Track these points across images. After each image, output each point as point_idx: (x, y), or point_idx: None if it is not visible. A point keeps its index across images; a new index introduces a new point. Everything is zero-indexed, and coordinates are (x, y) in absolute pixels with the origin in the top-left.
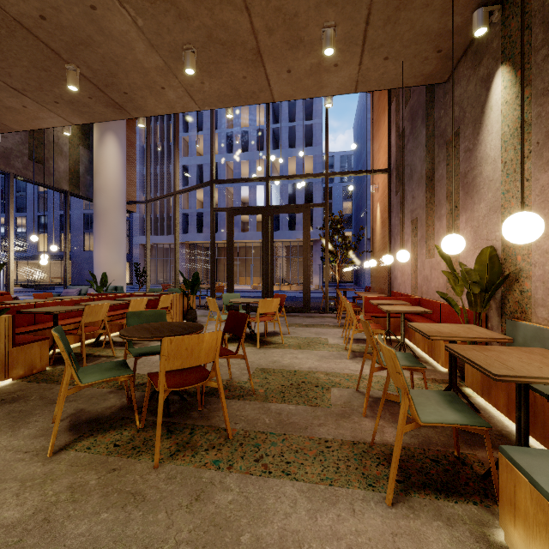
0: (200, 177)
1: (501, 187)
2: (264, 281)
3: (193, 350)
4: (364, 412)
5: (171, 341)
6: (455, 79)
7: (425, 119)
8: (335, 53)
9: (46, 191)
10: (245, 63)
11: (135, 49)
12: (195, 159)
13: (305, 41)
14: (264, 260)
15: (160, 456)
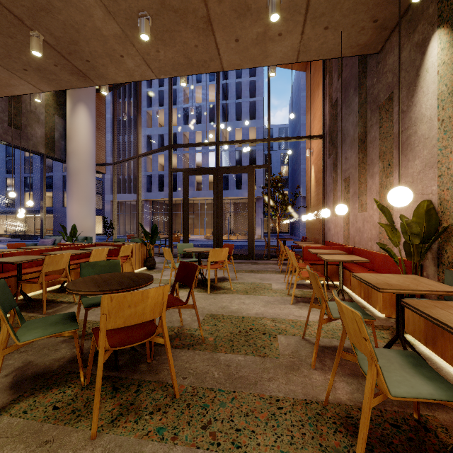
0: (161, 145)
1: (438, 144)
2: (215, 232)
3: (137, 307)
4: (314, 364)
5: (111, 299)
6: (388, 48)
7: (358, 88)
8: (280, 22)
9: (32, 156)
10: (197, 32)
11: (93, 16)
12: (157, 129)
13: (252, 9)
14: (215, 214)
15: (100, 423)
